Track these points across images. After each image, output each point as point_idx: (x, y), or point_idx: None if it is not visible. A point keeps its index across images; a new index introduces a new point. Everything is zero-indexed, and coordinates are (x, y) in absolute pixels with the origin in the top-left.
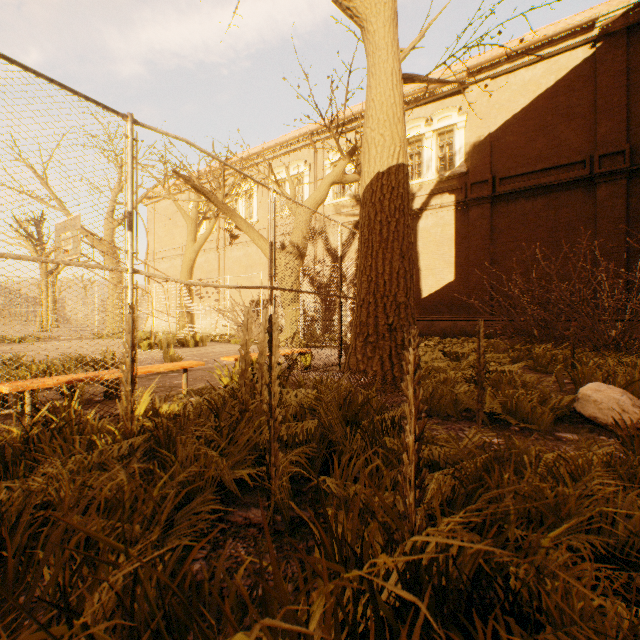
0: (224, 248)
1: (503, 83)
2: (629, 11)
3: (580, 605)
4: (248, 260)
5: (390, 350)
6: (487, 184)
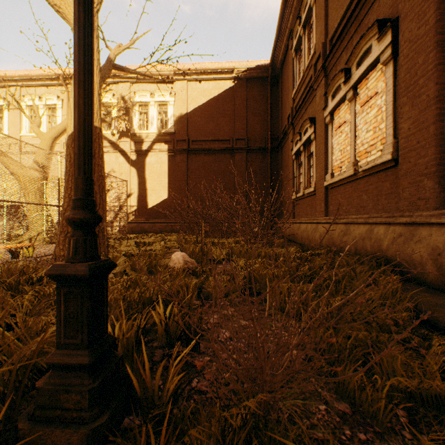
0: None
1: (194, 86)
2: (246, 71)
3: (41, 325)
4: None
5: None
6: (186, 142)
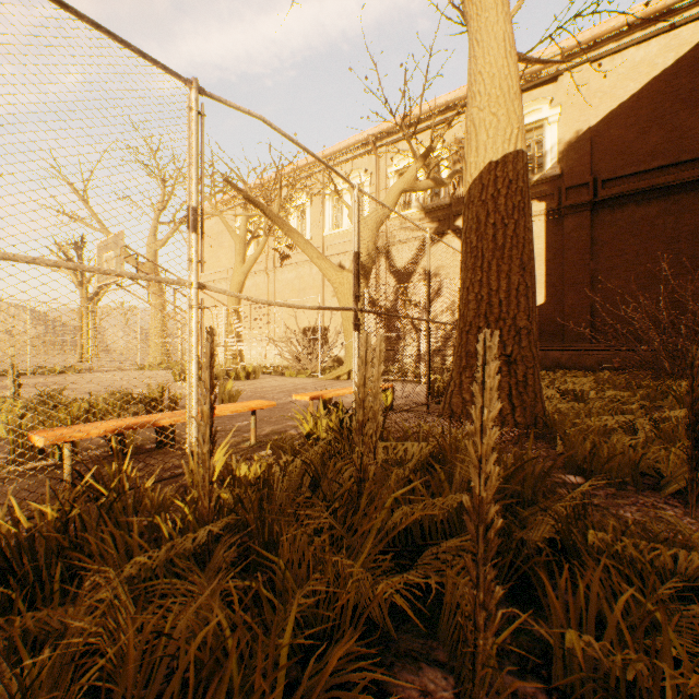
0: (274, 270)
1: (607, 66)
2: None
3: None
4: (300, 283)
5: (509, 388)
6: (586, 188)
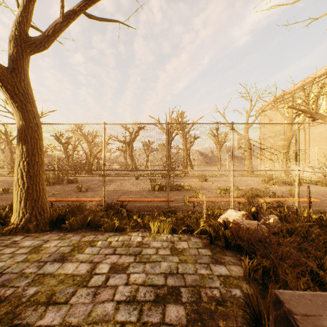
0: (308, 128)
1: None
2: None
3: None
4: None
5: None
6: None
